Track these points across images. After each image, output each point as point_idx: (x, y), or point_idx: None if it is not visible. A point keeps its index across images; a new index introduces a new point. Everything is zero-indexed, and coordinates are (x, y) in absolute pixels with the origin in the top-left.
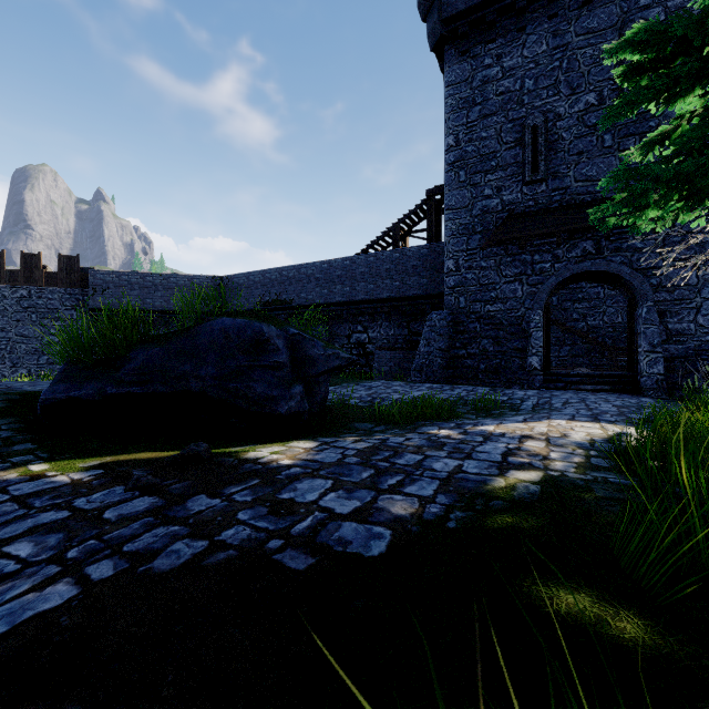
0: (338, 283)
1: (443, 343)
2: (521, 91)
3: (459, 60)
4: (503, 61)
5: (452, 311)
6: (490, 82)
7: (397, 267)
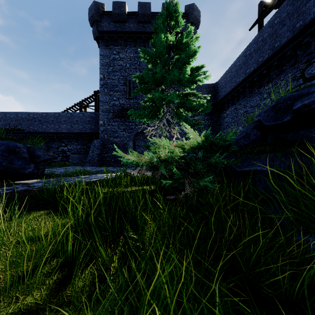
0: (52, 123)
1: (98, 152)
2: (125, 67)
3: (105, 47)
4: (120, 54)
5: (102, 140)
6: (115, 60)
7: (81, 120)
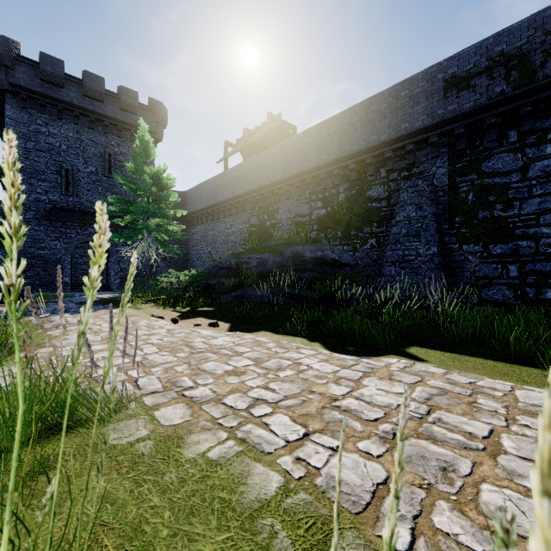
0: None
1: None
2: (60, 148)
3: (19, 109)
4: (49, 127)
5: None
6: (41, 134)
7: None
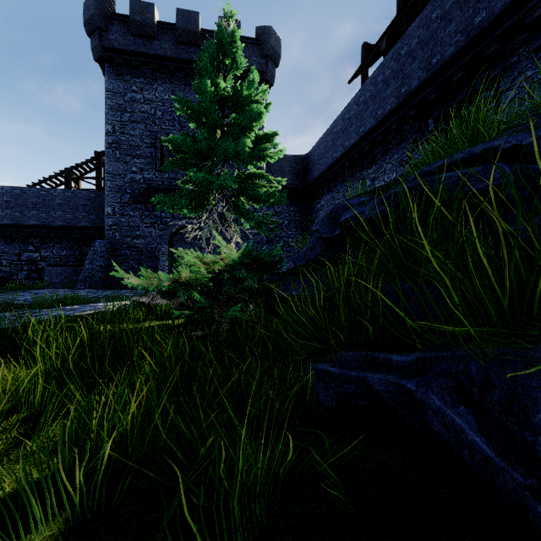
0: (6, 207)
1: (103, 263)
2: (155, 116)
3: (115, 78)
4: (144, 93)
5: (111, 241)
6: (136, 102)
7: (69, 203)
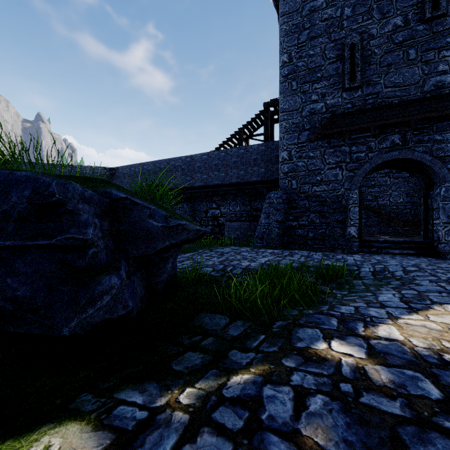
0: (198, 172)
1: (280, 217)
2: (341, 17)
3: None
4: None
5: (286, 191)
6: (316, 11)
7: (242, 160)
